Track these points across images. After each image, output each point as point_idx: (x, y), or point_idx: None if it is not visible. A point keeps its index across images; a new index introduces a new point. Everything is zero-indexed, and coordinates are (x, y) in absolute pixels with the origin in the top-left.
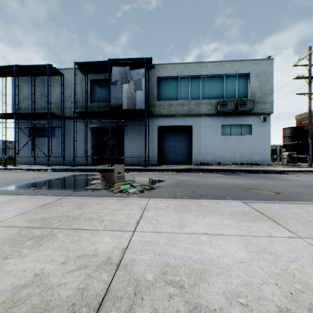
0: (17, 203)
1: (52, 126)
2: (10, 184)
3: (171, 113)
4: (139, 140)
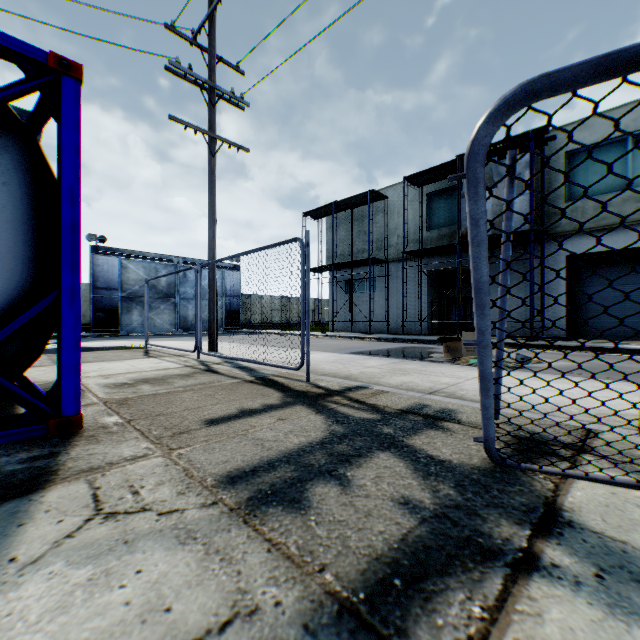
0: (373, 360)
1: (372, 276)
2: (345, 350)
3: (605, 223)
4: (519, 289)
